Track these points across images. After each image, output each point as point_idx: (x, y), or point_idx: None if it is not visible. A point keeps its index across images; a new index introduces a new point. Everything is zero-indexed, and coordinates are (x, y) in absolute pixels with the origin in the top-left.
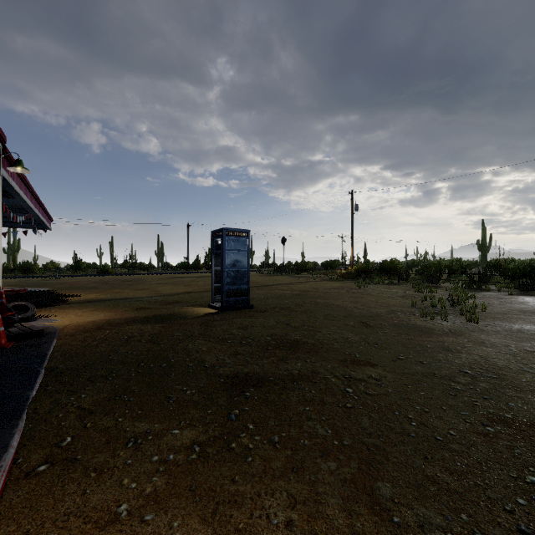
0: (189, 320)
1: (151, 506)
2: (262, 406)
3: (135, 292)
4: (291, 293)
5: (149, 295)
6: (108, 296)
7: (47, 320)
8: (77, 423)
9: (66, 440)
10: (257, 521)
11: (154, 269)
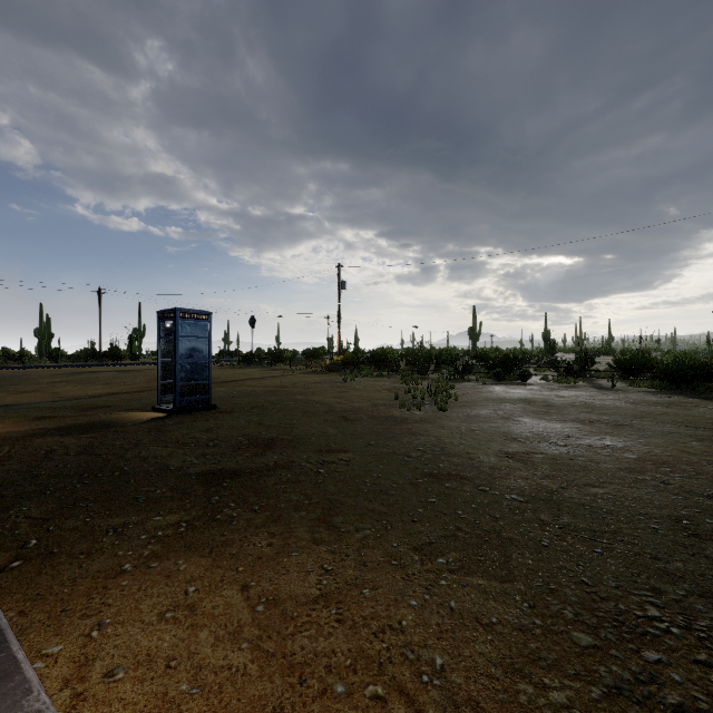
0: (130, 427)
1: (154, 560)
2: (241, 491)
3: (15, 395)
4: (264, 390)
5: (45, 399)
6: None
7: None
8: (35, 529)
9: (31, 542)
10: (246, 547)
11: (34, 360)
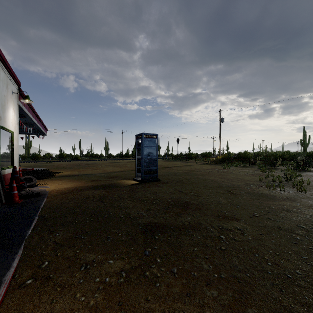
0: (122, 188)
1: None
2: (165, 246)
3: (92, 170)
4: (182, 172)
5: (99, 172)
6: (77, 173)
7: (42, 187)
8: (52, 252)
9: (45, 263)
10: None
11: (103, 157)
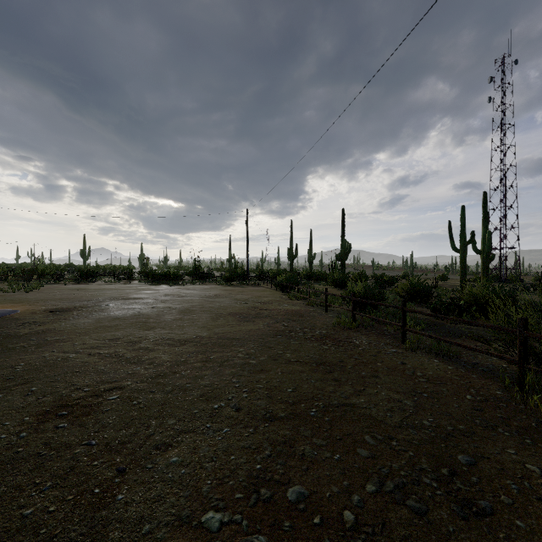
0: None
1: None
2: None
3: None
4: None
5: None
6: None
7: None
8: None
9: None
10: None
11: None
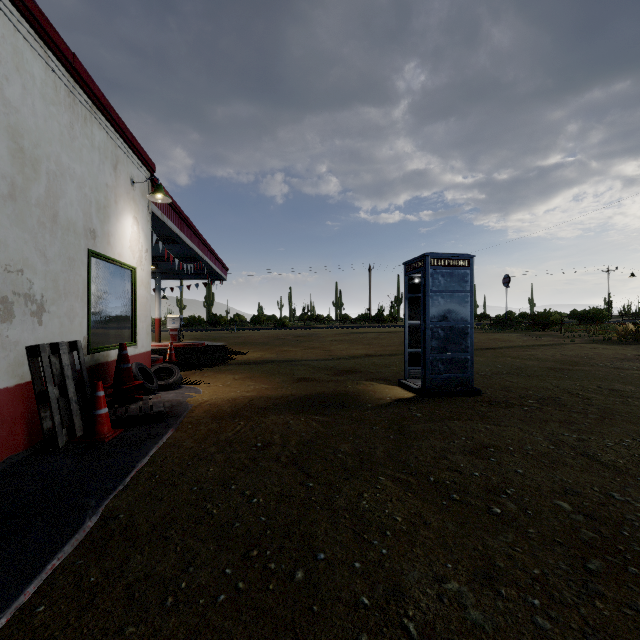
0: (367, 412)
1: None
2: None
3: (303, 351)
4: (541, 366)
5: (318, 357)
6: (273, 356)
7: (189, 390)
8: None
9: None
10: None
11: (331, 322)
